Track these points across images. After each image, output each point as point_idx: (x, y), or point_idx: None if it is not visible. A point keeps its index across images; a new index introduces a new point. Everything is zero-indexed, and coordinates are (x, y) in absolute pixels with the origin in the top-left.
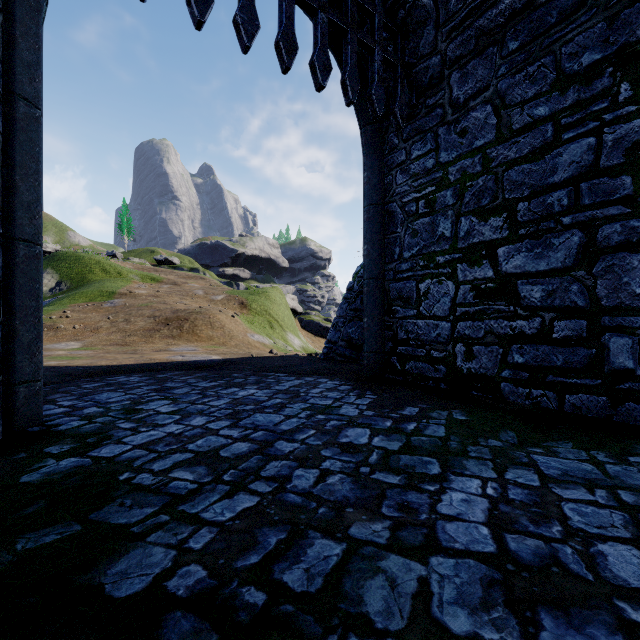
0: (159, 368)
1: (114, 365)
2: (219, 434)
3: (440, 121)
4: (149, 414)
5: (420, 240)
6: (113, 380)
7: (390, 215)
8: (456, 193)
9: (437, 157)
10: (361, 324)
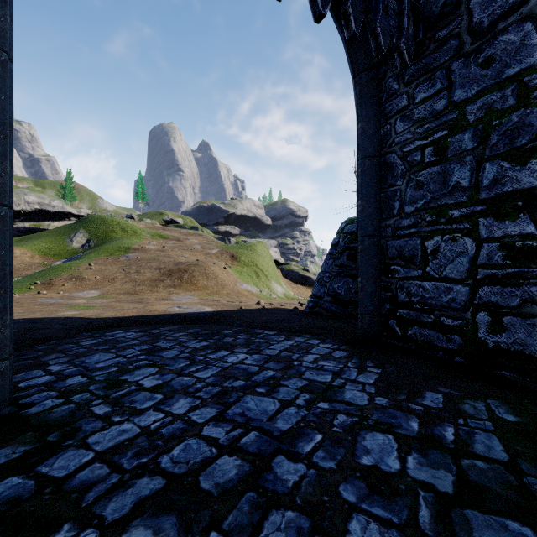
0: (156, 321)
1: (117, 317)
2: (202, 435)
3: (454, 54)
4: (130, 390)
5: (426, 192)
6: (111, 336)
7: (388, 167)
8: (477, 135)
9: (450, 96)
10: (347, 280)
